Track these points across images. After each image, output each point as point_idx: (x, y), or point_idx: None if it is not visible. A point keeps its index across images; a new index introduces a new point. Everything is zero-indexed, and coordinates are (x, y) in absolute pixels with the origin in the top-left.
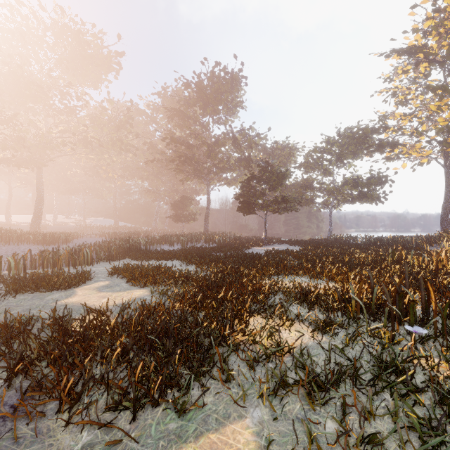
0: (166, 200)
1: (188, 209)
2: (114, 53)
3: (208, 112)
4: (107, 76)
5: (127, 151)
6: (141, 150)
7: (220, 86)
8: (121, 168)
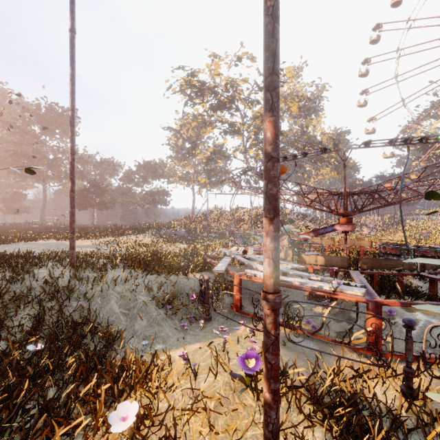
0: None
1: (20, 203)
2: None
3: (47, 135)
4: None
5: None
6: None
7: (58, 119)
8: None
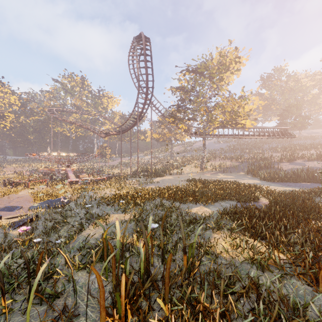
0: None
1: None
2: None
3: None
4: None
5: None
6: None
7: None
8: None
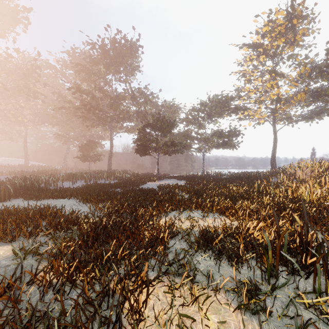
0: (75, 143)
1: (94, 151)
2: (22, 8)
3: (111, 71)
4: (14, 28)
5: (35, 98)
6: (51, 99)
7: (121, 51)
8: (31, 113)
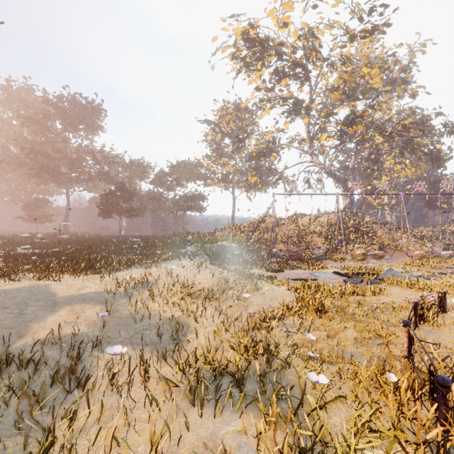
0: (10, 199)
1: (43, 210)
2: None
3: (70, 131)
4: None
5: None
6: None
7: (82, 111)
8: None
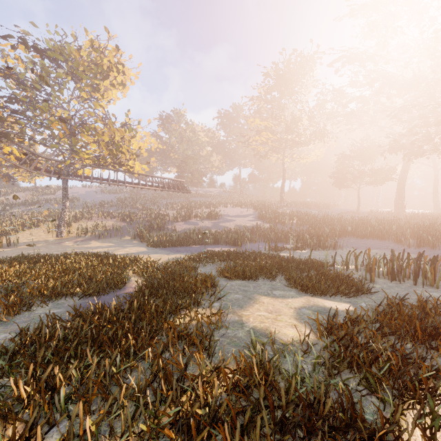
0: None
1: None
2: None
3: None
4: None
5: None
6: None
7: None
8: None
